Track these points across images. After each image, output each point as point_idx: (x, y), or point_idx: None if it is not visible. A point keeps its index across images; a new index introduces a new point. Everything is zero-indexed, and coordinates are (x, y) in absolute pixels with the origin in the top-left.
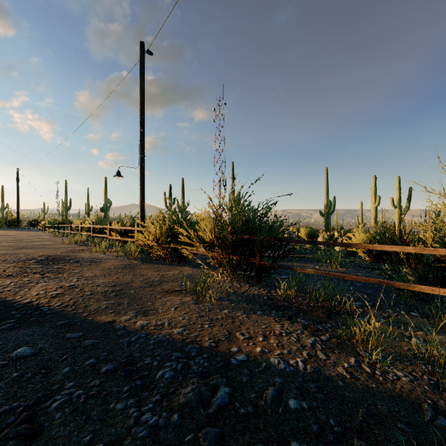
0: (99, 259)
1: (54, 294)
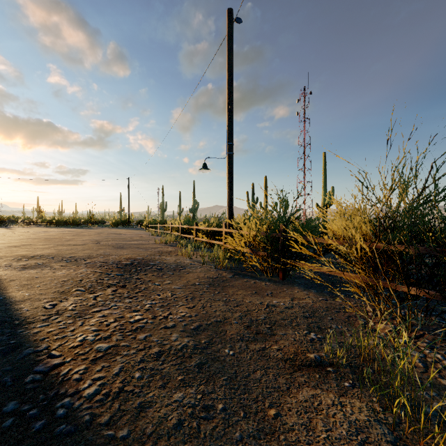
0: (183, 266)
1: (101, 349)
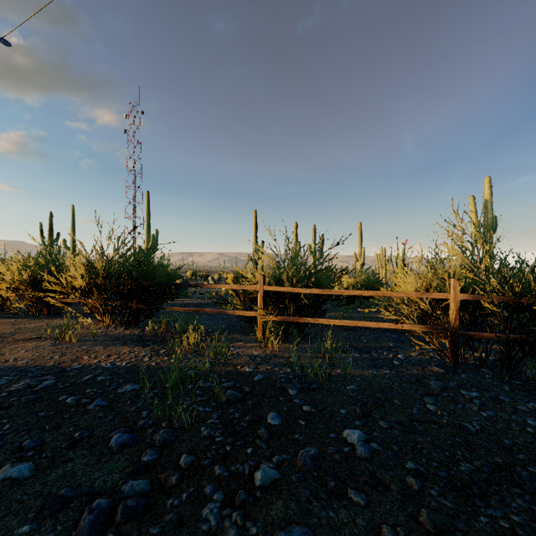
0: None
1: None
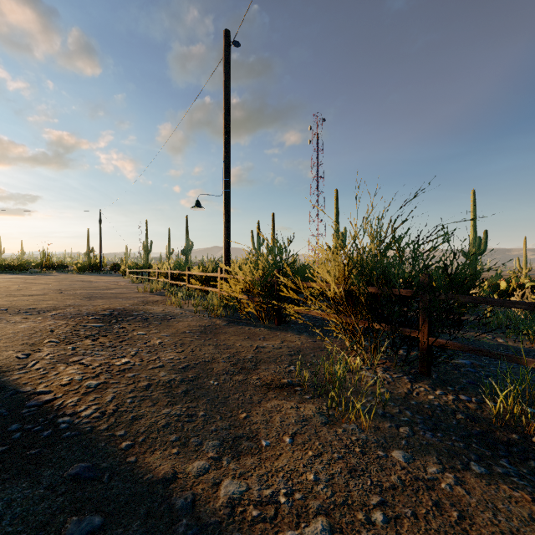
0: (173, 316)
1: (92, 385)
